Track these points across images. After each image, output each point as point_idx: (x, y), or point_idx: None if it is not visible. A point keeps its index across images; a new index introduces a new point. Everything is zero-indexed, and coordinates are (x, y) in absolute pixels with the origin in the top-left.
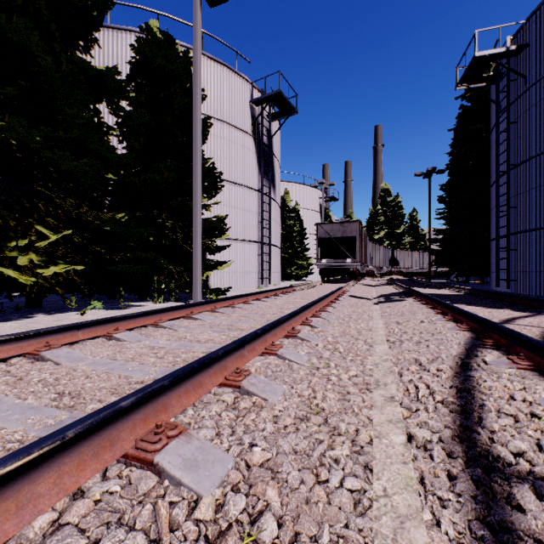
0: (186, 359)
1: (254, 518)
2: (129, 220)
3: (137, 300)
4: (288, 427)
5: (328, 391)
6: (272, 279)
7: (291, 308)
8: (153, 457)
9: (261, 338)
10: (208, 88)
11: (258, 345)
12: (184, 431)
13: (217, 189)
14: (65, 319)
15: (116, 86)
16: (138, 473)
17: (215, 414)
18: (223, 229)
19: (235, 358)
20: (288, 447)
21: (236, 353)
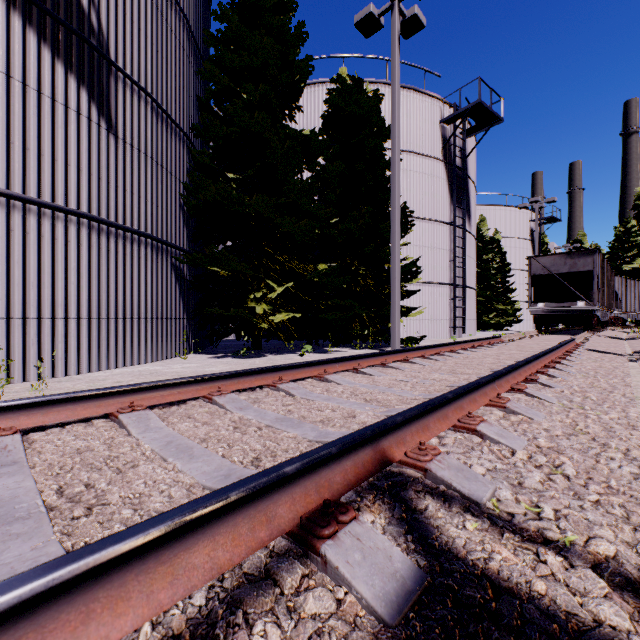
0: (436, 390)
1: (555, 466)
2: (334, 271)
3: (331, 346)
4: (559, 436)
5: (589, 423)
6: (466, 328)
7: (511, 359)
8: (475, 427)
9: (504, 378)
10: None
11: (503, 383)
12: (484, 420)
13: (406, 230)
14: (291, 358)
15: (318, 146)
16: (467, 435)
17: (494, 420)
18: (416, 273)
19: (490, 389)
20: (565, 444)
21: (490, 385)
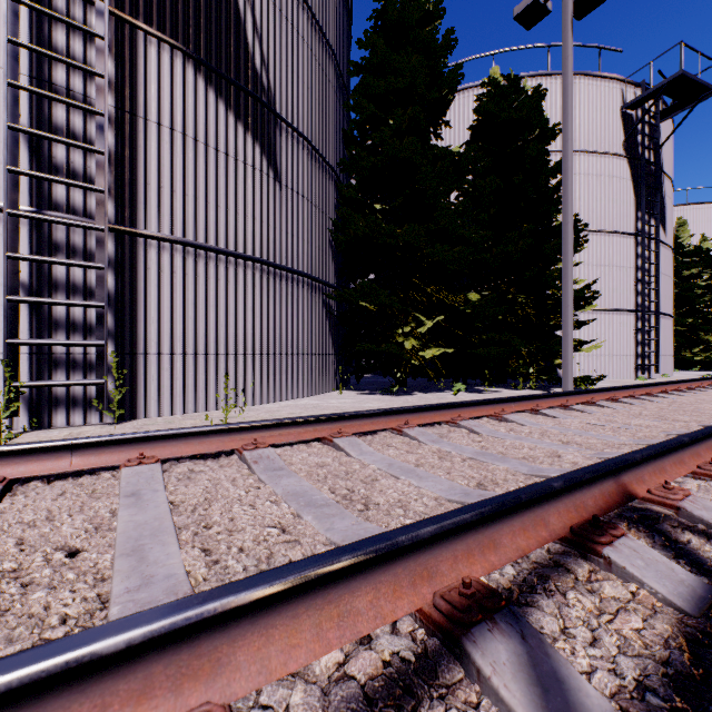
0: (647, 436)
1: None
2: (490, 300)
3: (483, 386)
4: None
5: None
6: (659, 366)
7: None
8: None
9: None
10: (557, 116)
11: None
12: None
13: (576, 247)
14: (444, 397)
15: (469, 162)
16: None
17: None
18: (592, 299)
19: None
20: None
21: None
